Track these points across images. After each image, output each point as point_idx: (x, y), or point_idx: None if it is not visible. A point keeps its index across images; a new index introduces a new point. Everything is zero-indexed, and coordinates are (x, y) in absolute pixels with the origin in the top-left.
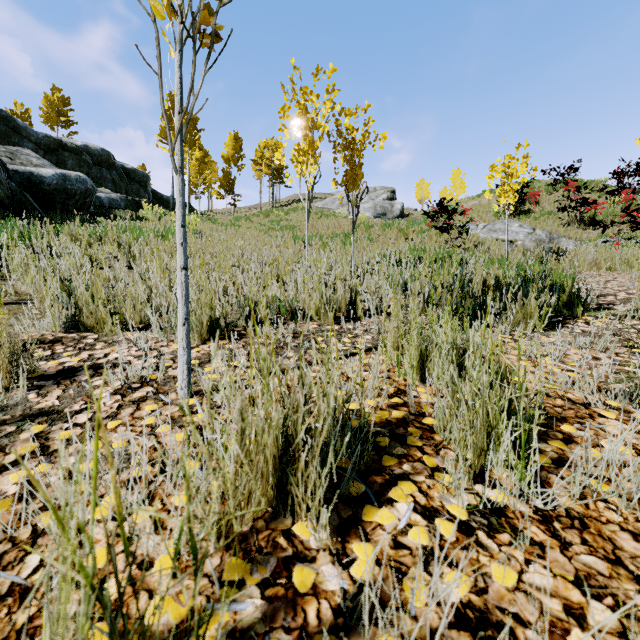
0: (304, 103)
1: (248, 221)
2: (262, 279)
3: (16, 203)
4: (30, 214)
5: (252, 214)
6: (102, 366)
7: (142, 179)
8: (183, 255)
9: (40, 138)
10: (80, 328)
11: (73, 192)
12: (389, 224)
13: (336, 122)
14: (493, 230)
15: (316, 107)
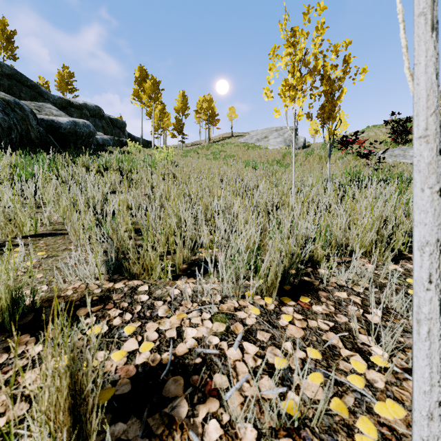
0: (293, 42)
1: (195, 153)
2: (264, 205)
3: (43, 142)
4: (52, 150)
5: (197, 148)
6: (189, 365)
7: (121, 125)
8: (440, 216)
9: (56, 99)
10: (124, 273)
11: (81, 134)
12: (310, 152)
13: (315, 60)
14: (394, 155)
15: (301, 47)
